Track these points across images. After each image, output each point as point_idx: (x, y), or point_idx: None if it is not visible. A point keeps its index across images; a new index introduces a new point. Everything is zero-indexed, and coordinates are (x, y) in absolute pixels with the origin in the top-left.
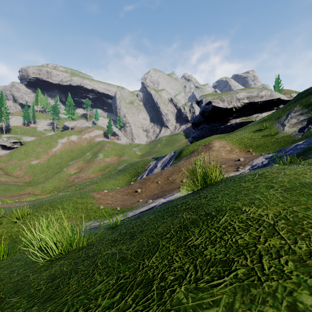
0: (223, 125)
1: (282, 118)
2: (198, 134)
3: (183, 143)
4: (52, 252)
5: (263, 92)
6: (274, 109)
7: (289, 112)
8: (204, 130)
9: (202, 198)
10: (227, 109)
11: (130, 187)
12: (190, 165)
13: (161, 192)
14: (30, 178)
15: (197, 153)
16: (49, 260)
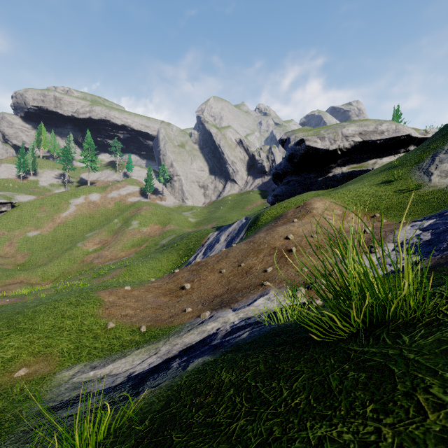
0: (321, 177)
1: (424, 163)
2: (283, 191)
3: (258, 204)
4: None
5: (383, 125)
6: (400, 152)
7: (435, 153)
8: (291, 184)
9: None
10: (329, 151)
11: (172, 280)
12: (277, 240)
13: (227, 293)
14: (25, 258)
15: (287, 220)
16: None
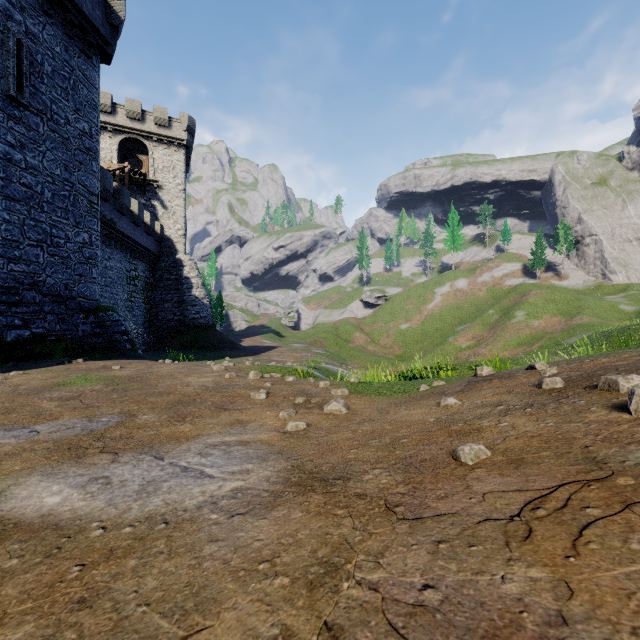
0: None
1: None
2: None
3: None
4: None
5: None
6: None
7: None
8: None
9: None
10: None
11: None
12: None
13: None
14: (400, 350)
15: None
16: None
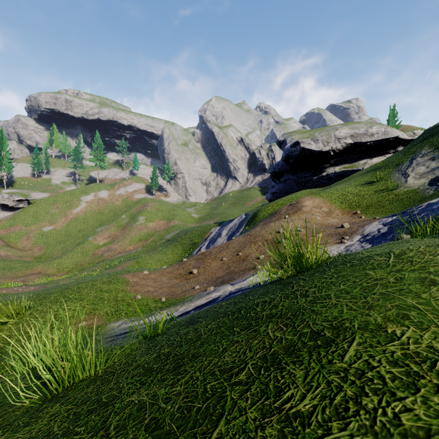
0: (315, 176)
1: (404, 165)
2: (280, 189)
3: (258, 201)
4: (48, 382)
5: (373, 128)
6: (389, 152)
7: (413, 156)
8: (288, 183)
9: (298, 296)
10: (323, 152)
11: (182, 267)
12: (270, 234)
13: (227, 275)
14: (41, 251)
15: (280, 216)
16: (39, 399)
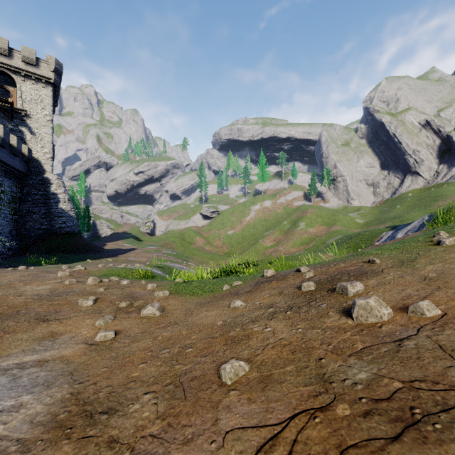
0: None
1: None
2: None
3: (454, 200)
4: None
5: None
6: None
7: None
8: None
9: None
10: None
11: None
12: None
13: None
14: (228, 249)
15: None
16: None
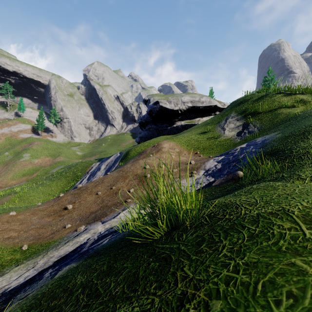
0: (169, 126)
1: (222, 123)
2: (146, 134)
3: (130, 143)
4: None
5: (203, 98)
6: (212, 115)
7: (227, 117)
8: (151, 130)
9: None
10: (174, 111)
11: (57, 203)
12: (138, 169)
13: (100, 209)
14: None
15: (146, 155)
16: None
